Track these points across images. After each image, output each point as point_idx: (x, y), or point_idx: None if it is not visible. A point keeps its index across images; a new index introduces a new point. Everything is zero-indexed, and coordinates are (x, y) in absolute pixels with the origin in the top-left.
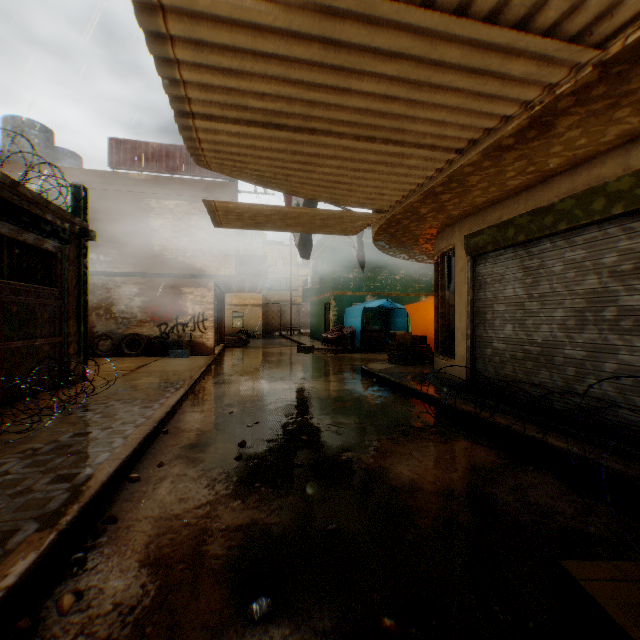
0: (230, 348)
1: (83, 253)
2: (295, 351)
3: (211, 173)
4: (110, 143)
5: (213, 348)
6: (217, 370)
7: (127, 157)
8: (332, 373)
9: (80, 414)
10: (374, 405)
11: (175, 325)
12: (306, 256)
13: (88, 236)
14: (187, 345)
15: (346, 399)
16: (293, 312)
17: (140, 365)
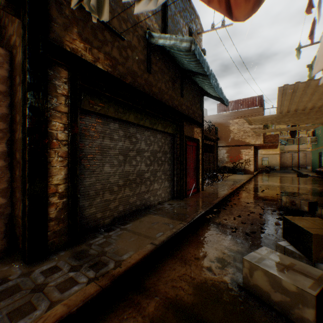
0: (260, 173)
1: (217, 144)
2: (295, 176)
3: (252, 106)
4: (217, 105)
5: (253, 172)
6: (255, 179)
7: (222, 108)
8: (308, 184)
9: (223, 182)
10: (317, 191)
11: (238, 163)
12: (292, 137)
13: (218, 139)
14: (242, 170)
15: (306, 189)
16: (300, 157)
17: (229, 175)
